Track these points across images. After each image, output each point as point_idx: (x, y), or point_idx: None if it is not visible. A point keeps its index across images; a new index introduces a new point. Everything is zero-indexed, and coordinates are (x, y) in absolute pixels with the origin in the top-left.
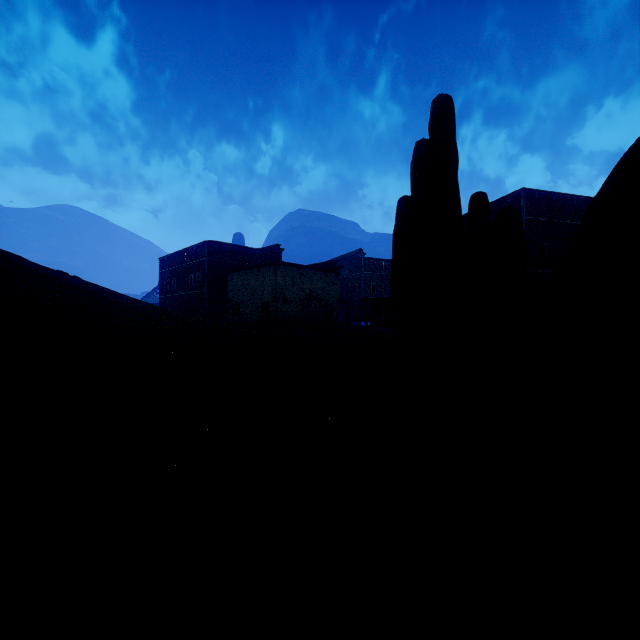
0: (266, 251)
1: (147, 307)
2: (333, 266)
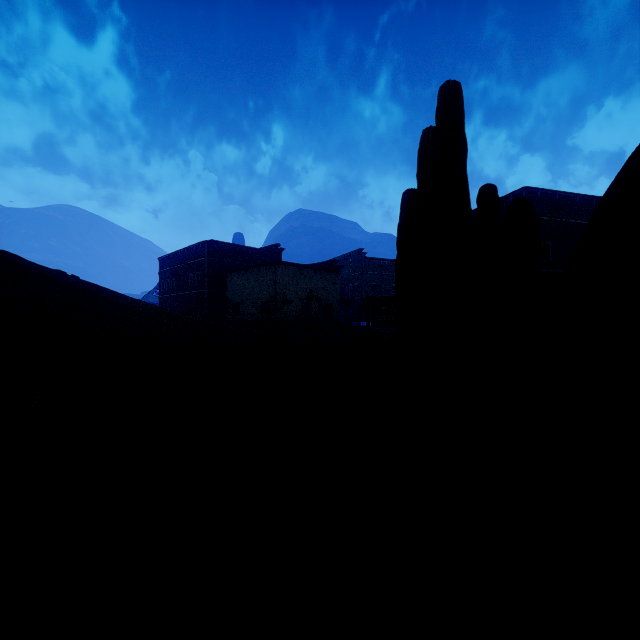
0: (266, 251)
1: (146, 307)
2: (333, 266)
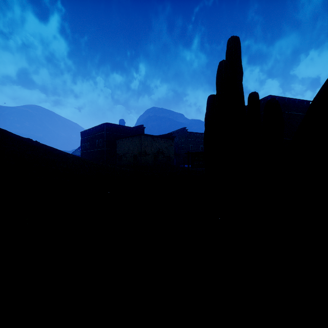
0: (136, 128)
1: (73, 157)
2: (170, 136)
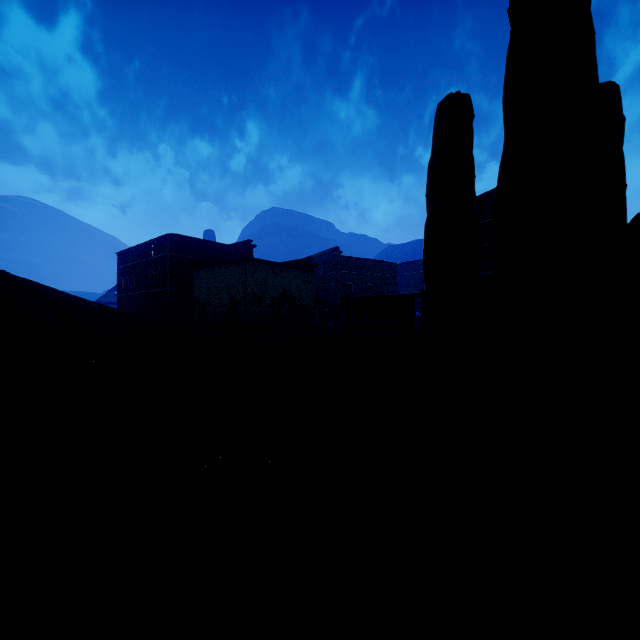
0: (236, 247)
1: (91, 307)
2: (308, 264)
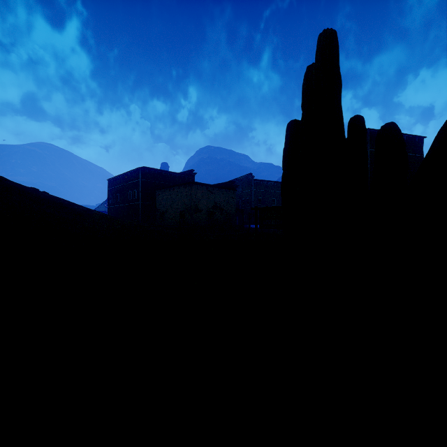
0: (184, 174)
1: (96, 214)
2: (231, 185)
